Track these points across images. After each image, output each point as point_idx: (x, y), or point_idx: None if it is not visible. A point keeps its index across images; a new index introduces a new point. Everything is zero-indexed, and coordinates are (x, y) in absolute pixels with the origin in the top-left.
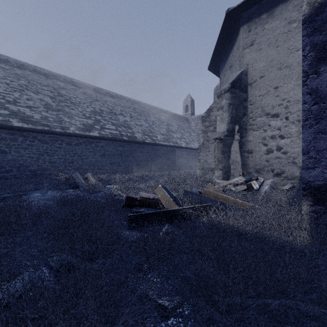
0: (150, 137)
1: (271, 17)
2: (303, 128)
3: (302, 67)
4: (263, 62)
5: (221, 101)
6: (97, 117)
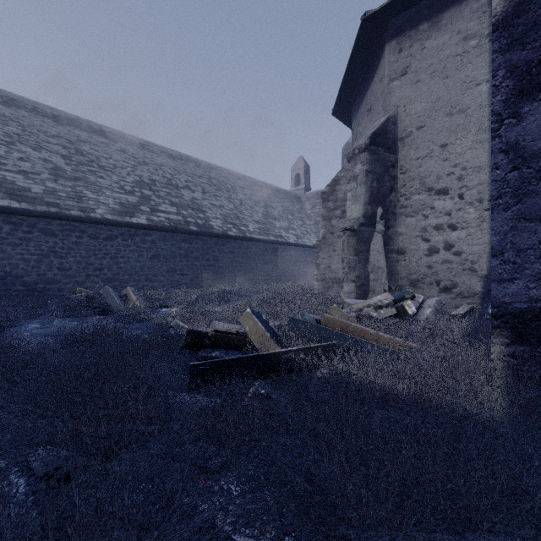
0: (236, 226)
1: (436, 29)
2: (493, 211)
3: (492, 105)
4: (423, 103)
5: (354, 167)
6: (145, 191)
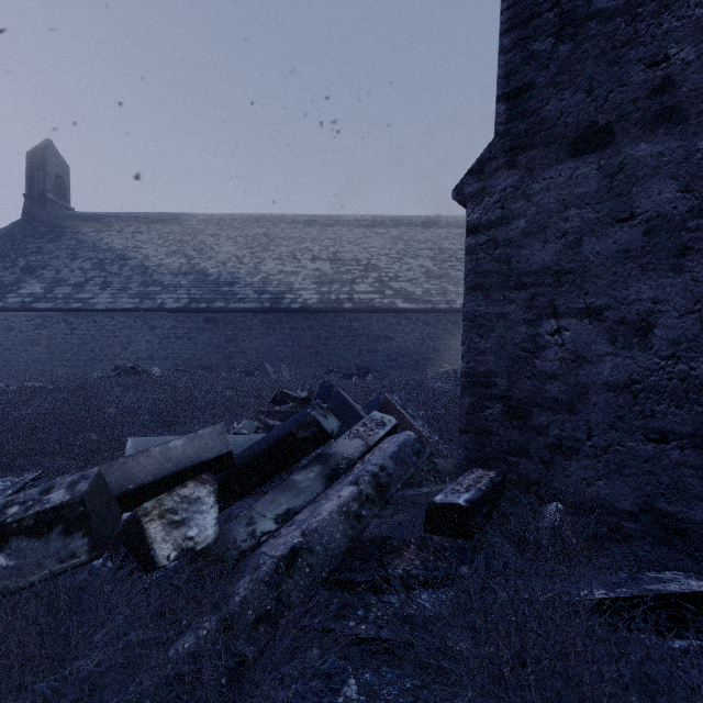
0: None
1: None
2: None
3: None
4: None
5: None
6: None
